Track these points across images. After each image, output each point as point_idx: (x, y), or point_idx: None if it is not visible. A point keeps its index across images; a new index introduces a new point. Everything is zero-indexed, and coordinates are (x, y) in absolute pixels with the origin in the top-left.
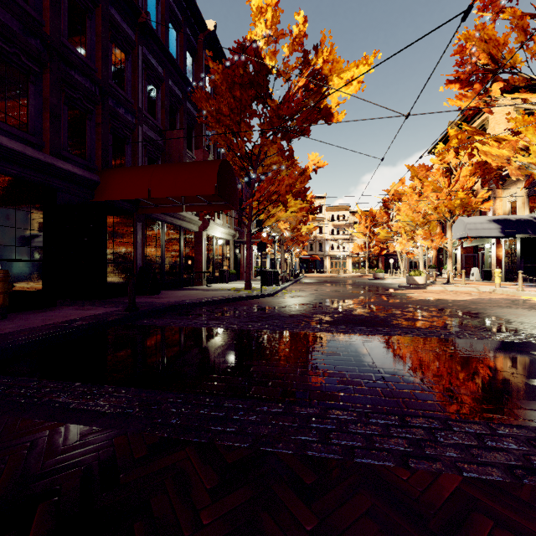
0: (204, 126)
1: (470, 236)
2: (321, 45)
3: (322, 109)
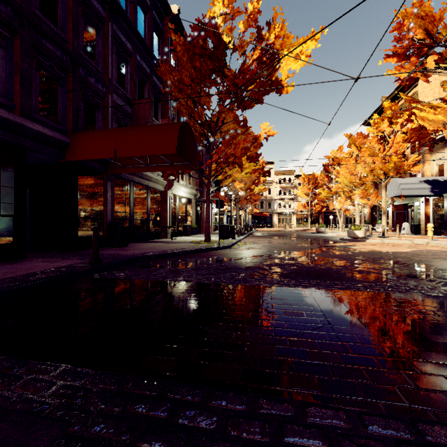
0: (169, 99)
1: (402, 195)
2: (273, 21)
3: (273, 81)
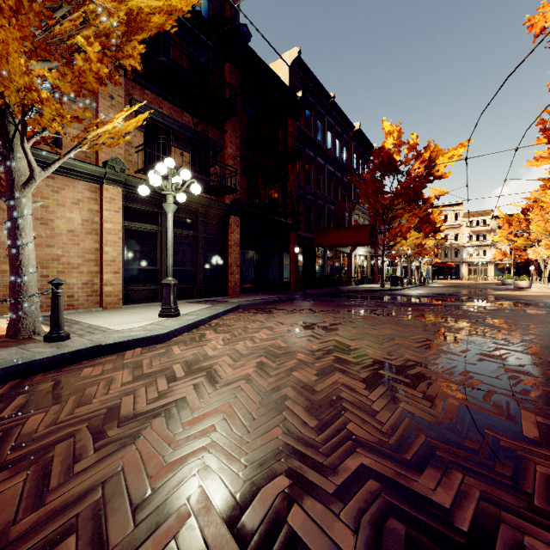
0: (353, 187)
1: None
2: (428, 146)
3: (432, 173)
